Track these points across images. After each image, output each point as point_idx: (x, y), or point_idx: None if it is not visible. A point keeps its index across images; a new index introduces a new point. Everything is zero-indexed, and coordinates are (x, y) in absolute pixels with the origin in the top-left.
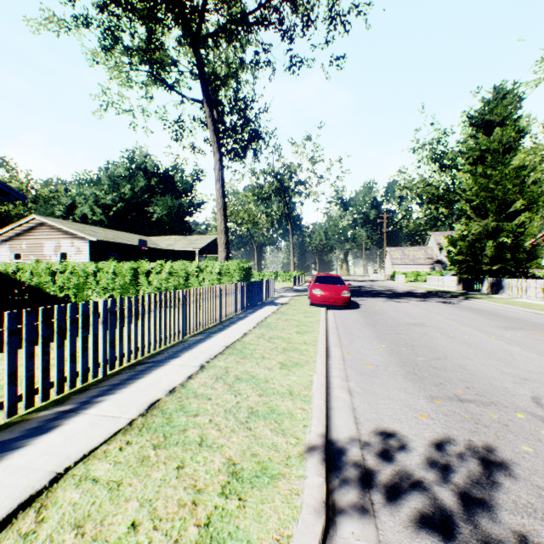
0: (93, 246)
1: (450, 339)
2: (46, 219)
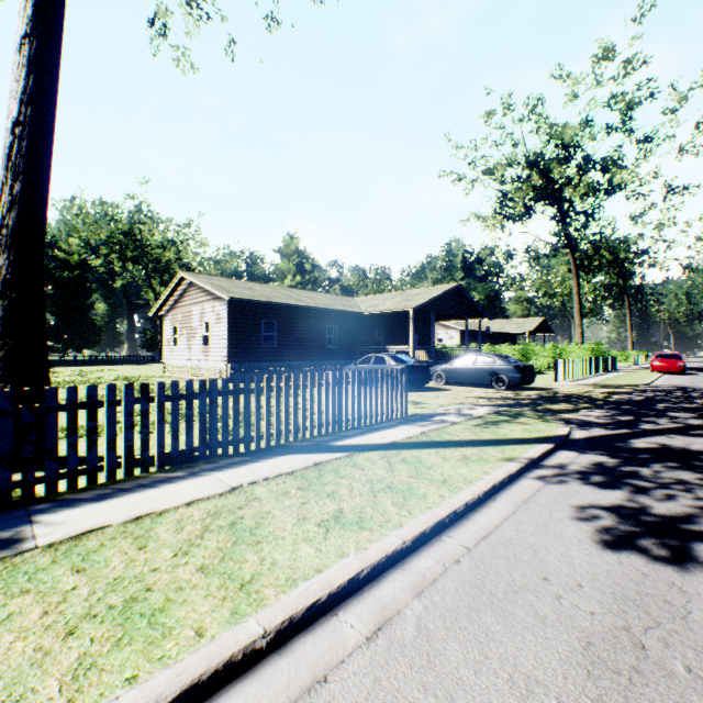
0: (460, 333)
1: None
2: None
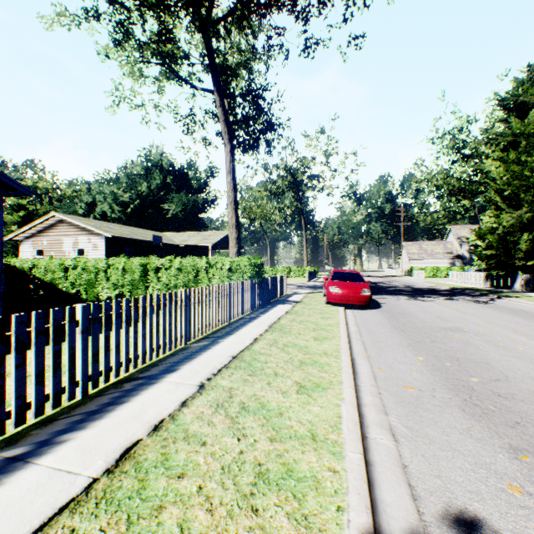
0: (109, 242)
1: (502, 351)
2: (65, 216)
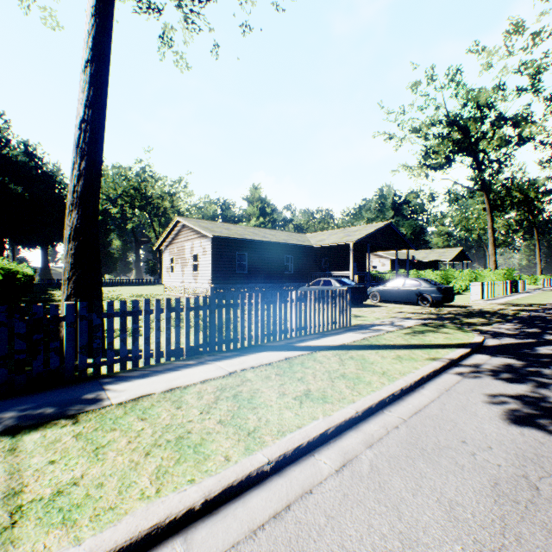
0: (390, 261)
1: None
2: None
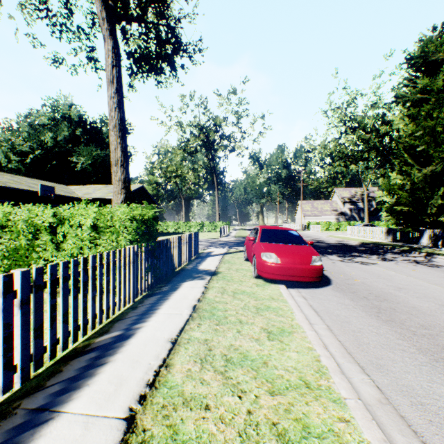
0: None
1: None
2: None
